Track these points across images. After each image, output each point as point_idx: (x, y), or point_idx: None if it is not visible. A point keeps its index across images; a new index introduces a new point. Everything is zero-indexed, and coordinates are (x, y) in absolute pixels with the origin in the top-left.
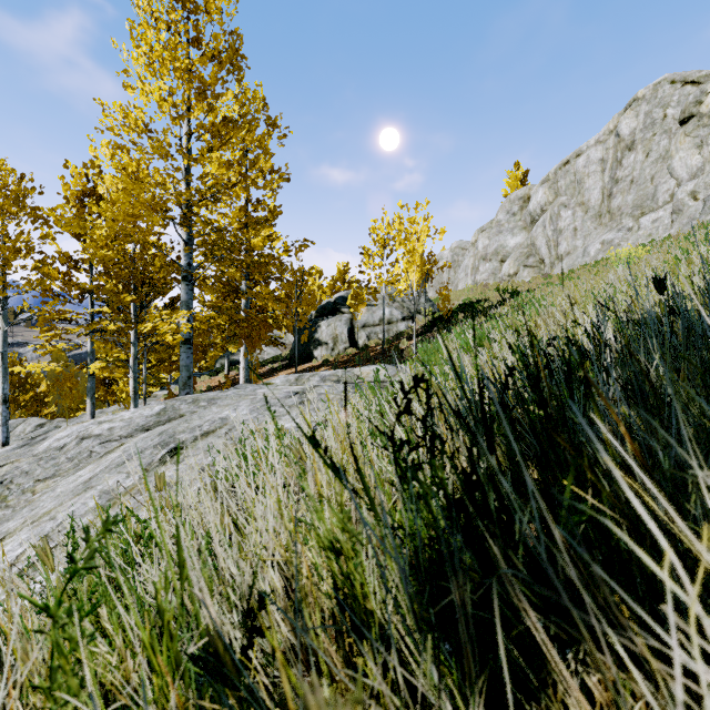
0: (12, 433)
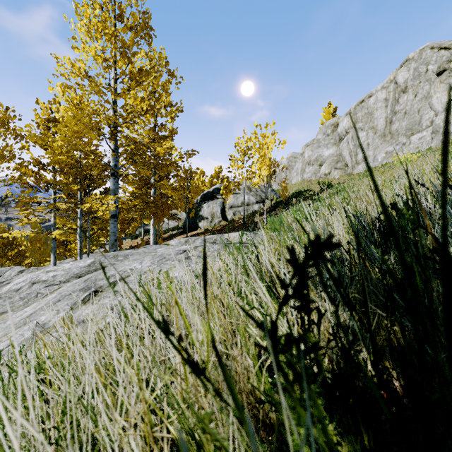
0: (3, 276)
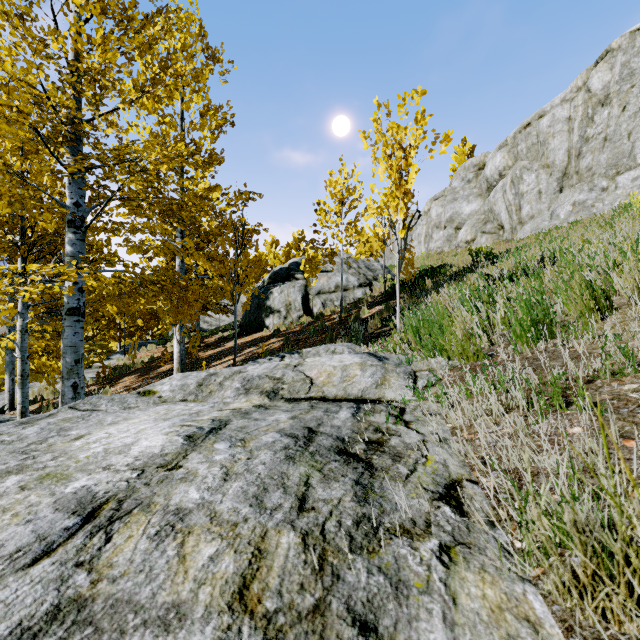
0: None
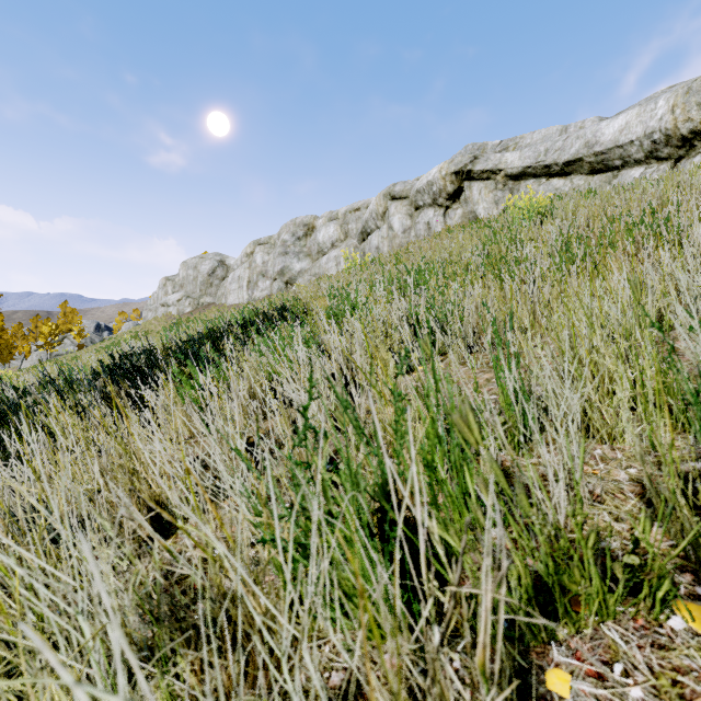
0: None
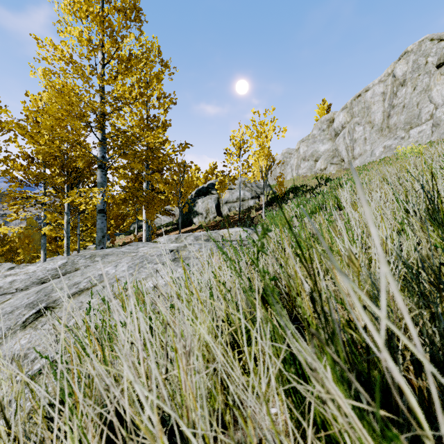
0: None
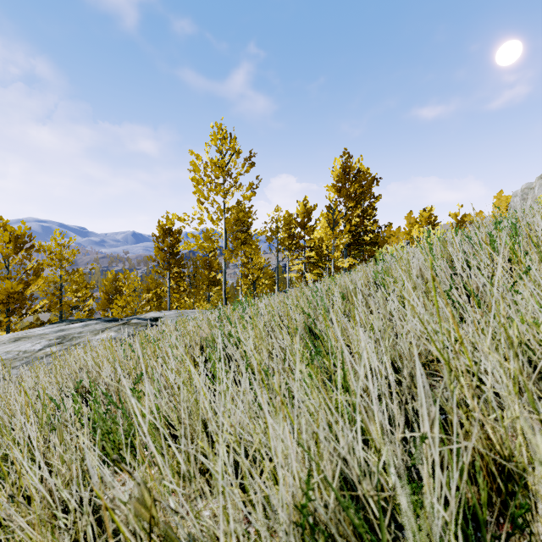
0: None
